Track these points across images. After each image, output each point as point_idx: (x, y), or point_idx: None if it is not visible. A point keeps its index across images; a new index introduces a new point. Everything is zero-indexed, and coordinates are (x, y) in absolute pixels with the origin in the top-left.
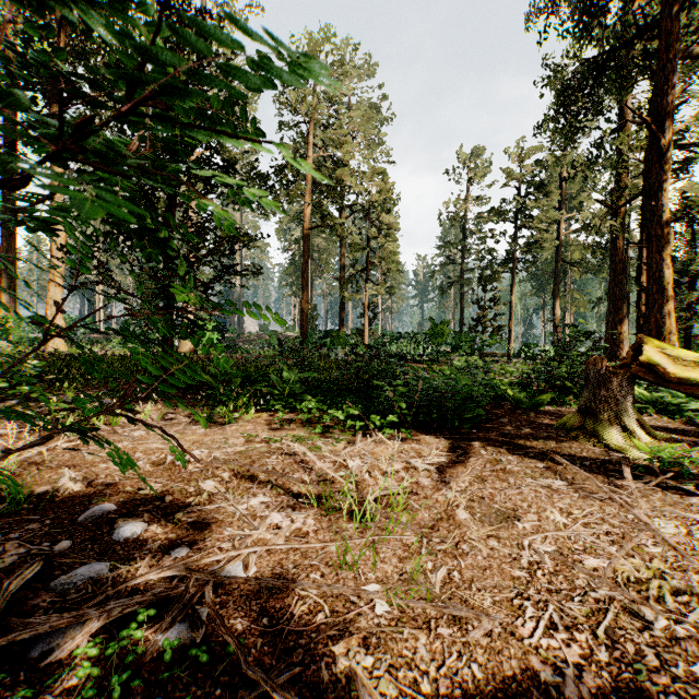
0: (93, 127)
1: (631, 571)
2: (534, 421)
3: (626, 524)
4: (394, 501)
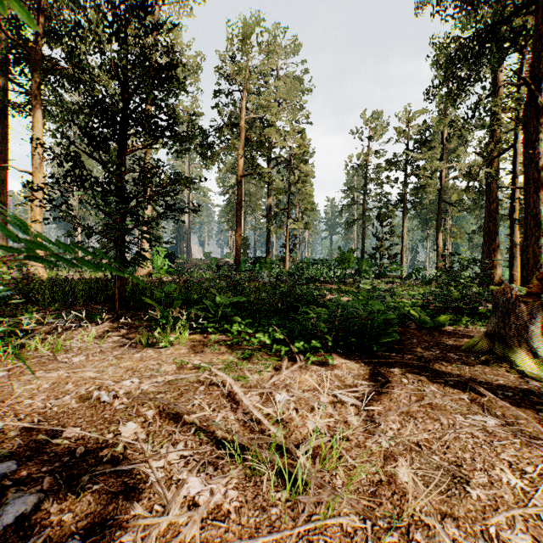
0: None
1: None
2: (440, 341)
3: None
4: (327, 457)
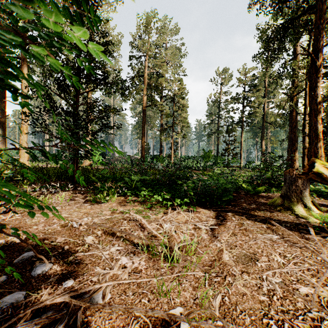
0: None
1: None
2: (257, 200)
3: (317, 263)
4: (189, 249)
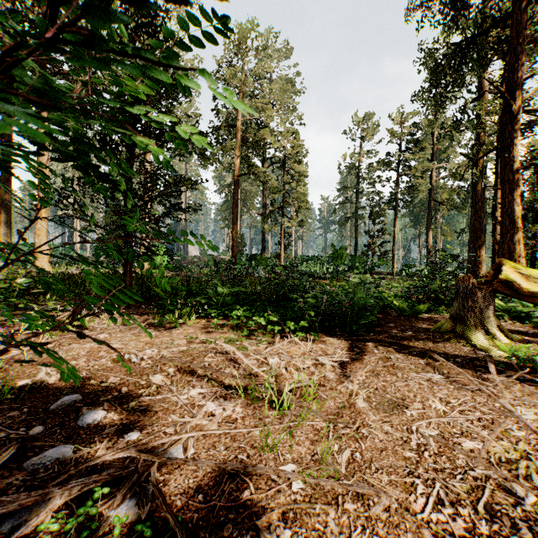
0: (19, 55)
1: (502, 453)
2: (415, 325)
3: (494, 411)
4: (306, 392)
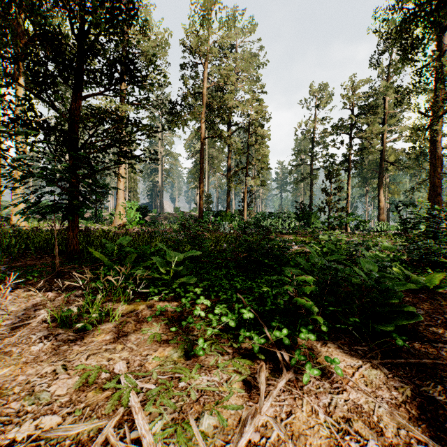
0: None
1: None
2: None
3: None
4: None
